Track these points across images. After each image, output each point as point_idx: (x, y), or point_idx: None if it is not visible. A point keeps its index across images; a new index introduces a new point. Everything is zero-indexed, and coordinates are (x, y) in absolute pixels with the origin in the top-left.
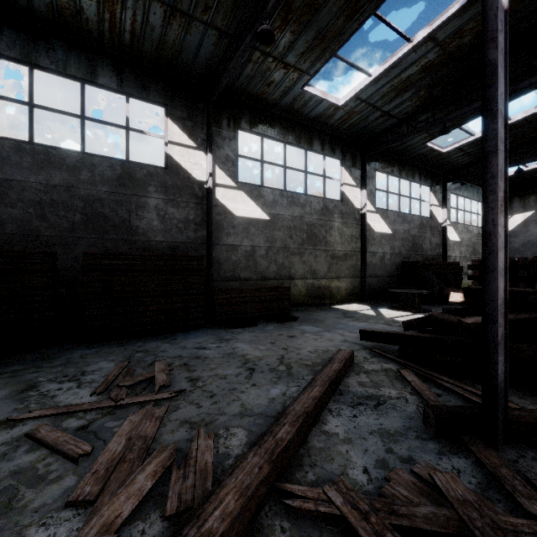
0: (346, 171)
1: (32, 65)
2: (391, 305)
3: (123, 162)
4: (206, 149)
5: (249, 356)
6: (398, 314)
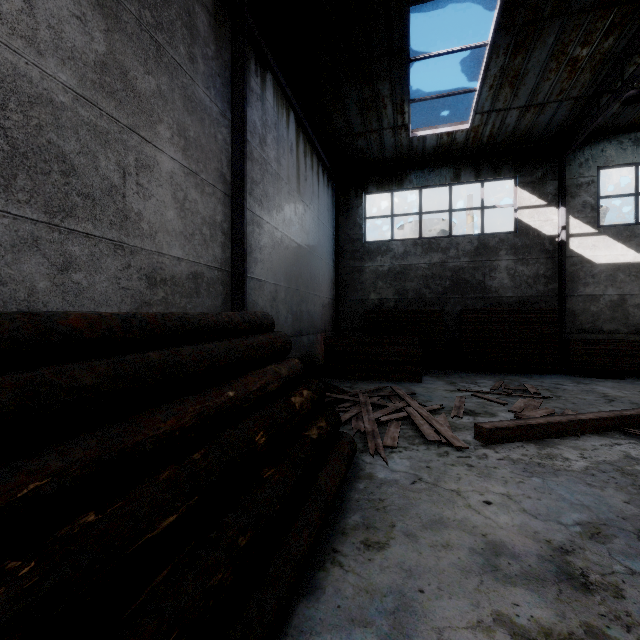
0: None
1: (421, 188)
2: None
3: (479, 236)
4: (558, 203)
5: (609, 394)
6: None
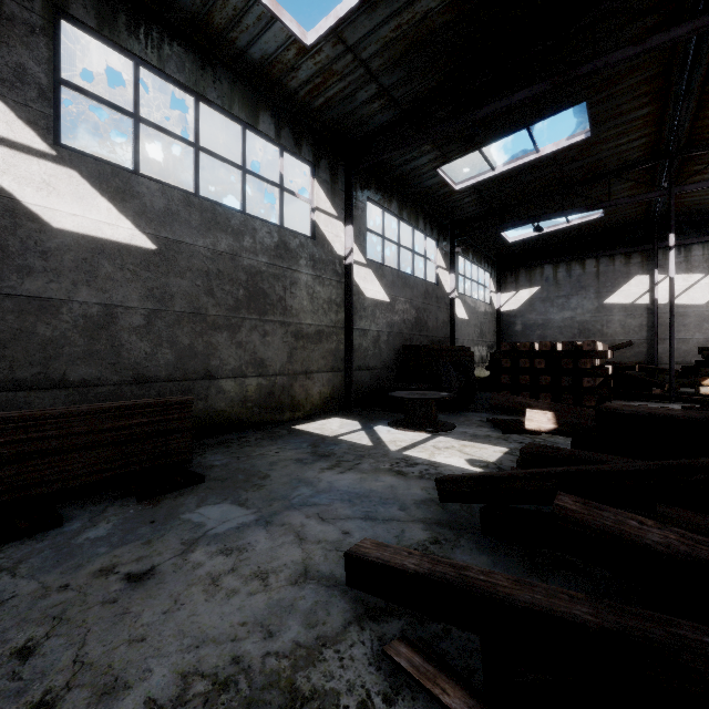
0: (320, 188)
1: None
2: (392, 418)
3: None
4: None
5: None
6: (409, 438)
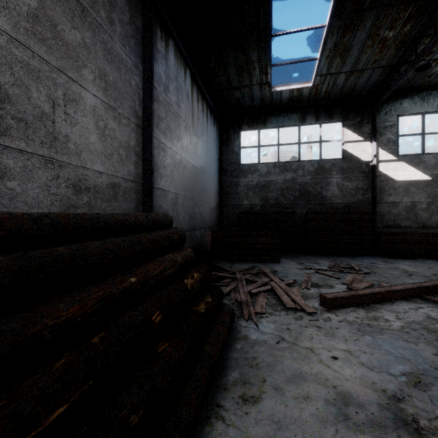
0: None
1: (279, 127)
2: None
3: (318, 161)
4: (371, 139)
5: (408, 270)
6: None
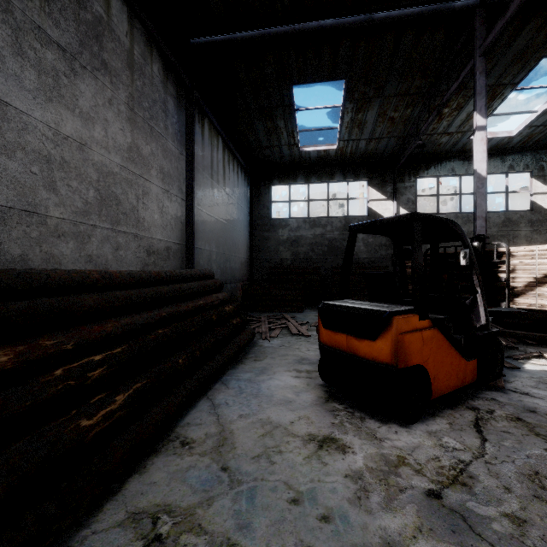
0: (537, 181)
1: (309, 183)
2: None
3: (346, 217)
4: (393, 198)
5: None
6: None
